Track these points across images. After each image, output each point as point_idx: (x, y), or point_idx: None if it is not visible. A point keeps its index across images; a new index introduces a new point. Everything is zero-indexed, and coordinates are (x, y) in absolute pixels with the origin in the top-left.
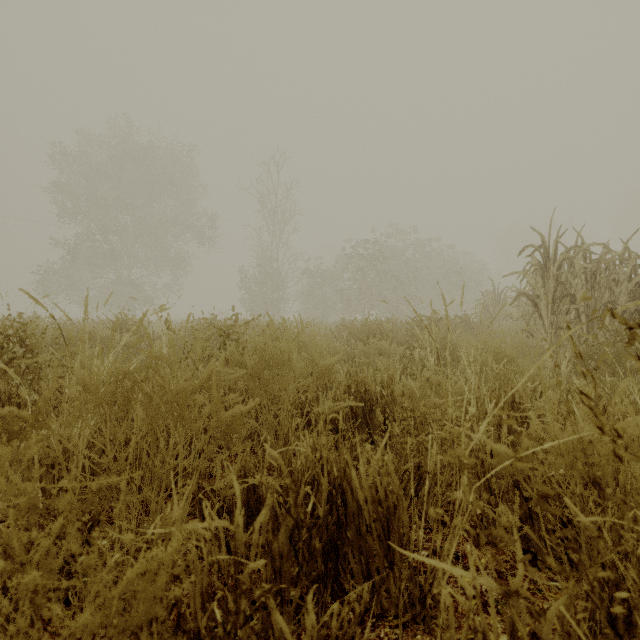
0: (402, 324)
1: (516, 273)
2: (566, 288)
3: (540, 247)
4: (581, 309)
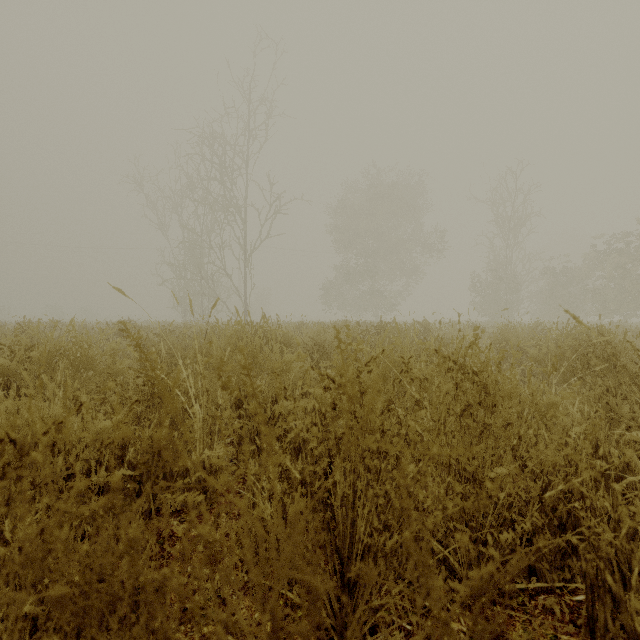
0: None
1: None
2: None
3: None
4: None
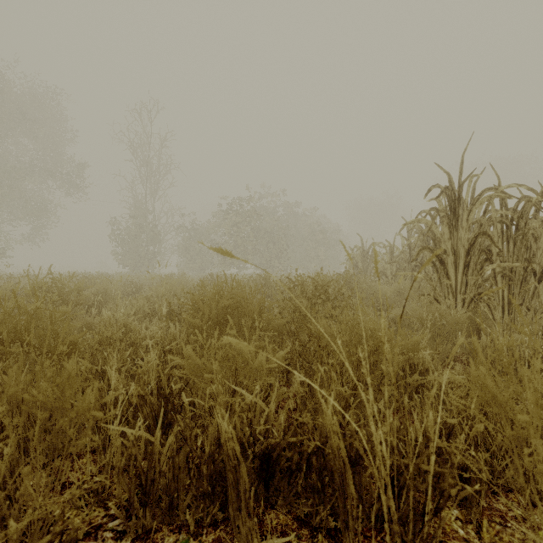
0: (278, 288)
1: (419, 221)
2: (493, 240)
3: (446, 189)
4: (497, 268)
